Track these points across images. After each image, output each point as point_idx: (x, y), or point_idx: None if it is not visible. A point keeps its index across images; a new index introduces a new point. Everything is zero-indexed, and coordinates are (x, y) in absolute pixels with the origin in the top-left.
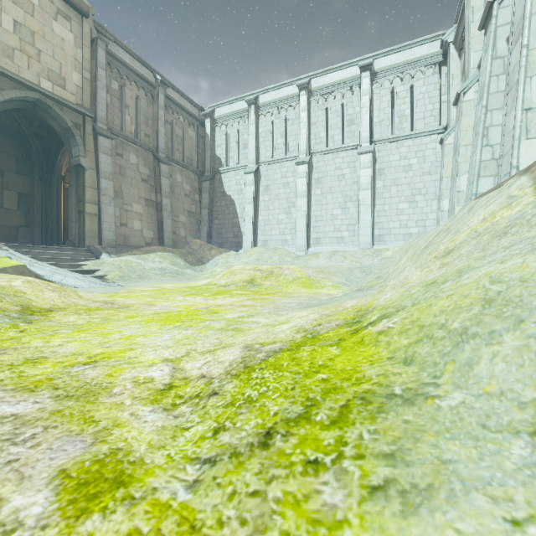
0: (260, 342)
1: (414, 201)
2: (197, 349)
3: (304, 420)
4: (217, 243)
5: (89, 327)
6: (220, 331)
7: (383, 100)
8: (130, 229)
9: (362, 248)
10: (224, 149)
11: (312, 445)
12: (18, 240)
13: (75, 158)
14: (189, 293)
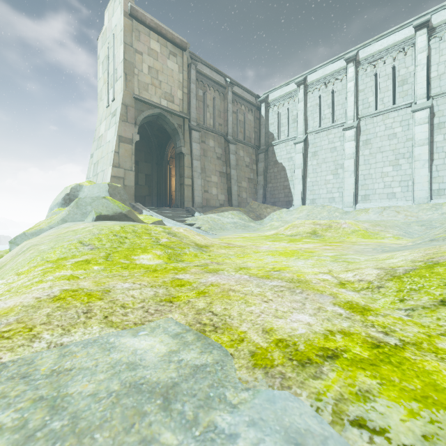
0: (387, 266)
1: None
2: (333, 270)
3: None
4: (270, 202)
5: (241, 255)
6: (334, 262)
7: (444, 52)
8: (210, 195)
9: (417, 203)
10: (276, 126)
11: None
12: (145, 205)
13: (179, 148)
14: (270, 240)
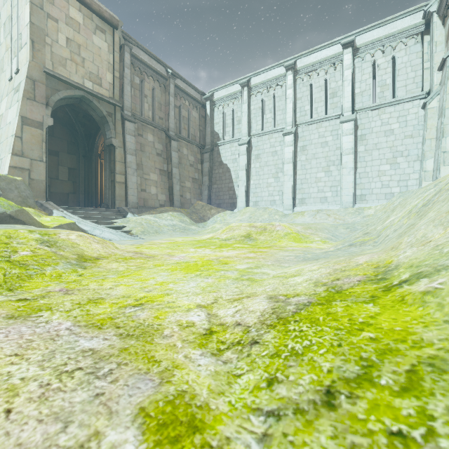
0: (283, 294)
1: (395, 163)
2: (222, 297)
3: (366, 382)
4: (215, 204)
5: (128, 273)
6: (236, 280)
7: (365, 72)
8: (148, 194)
9: (344, 207)
10: (221, 126)
11: (388, 414)
12: (68, 204)
13: (108, 139)
14: (198, 246)
